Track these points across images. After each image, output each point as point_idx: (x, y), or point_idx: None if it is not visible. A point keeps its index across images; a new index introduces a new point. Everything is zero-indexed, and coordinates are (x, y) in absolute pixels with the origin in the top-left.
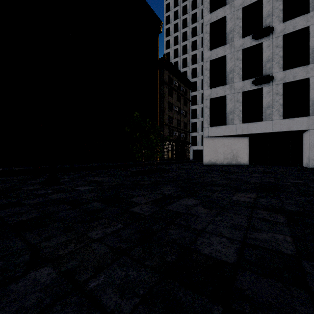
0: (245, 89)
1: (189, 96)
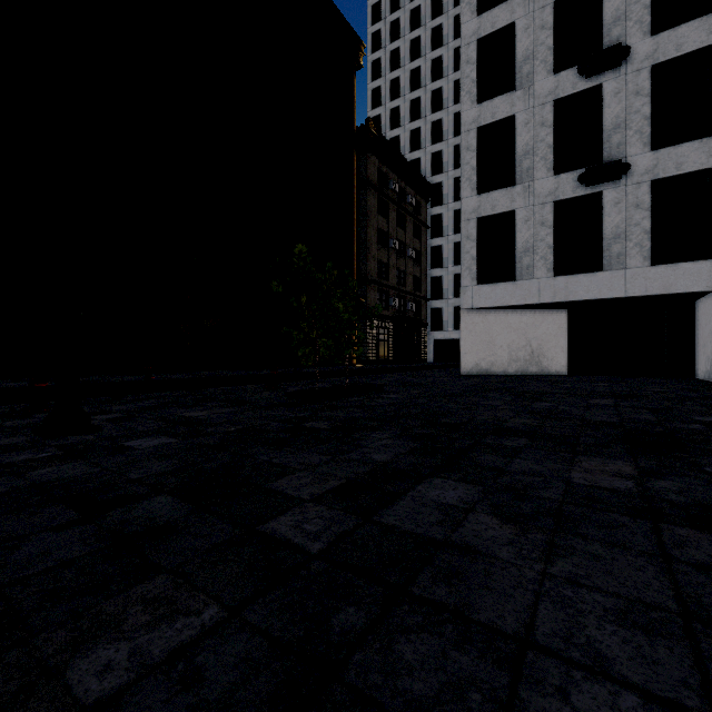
0: (561, 194)
1: (426, 217)
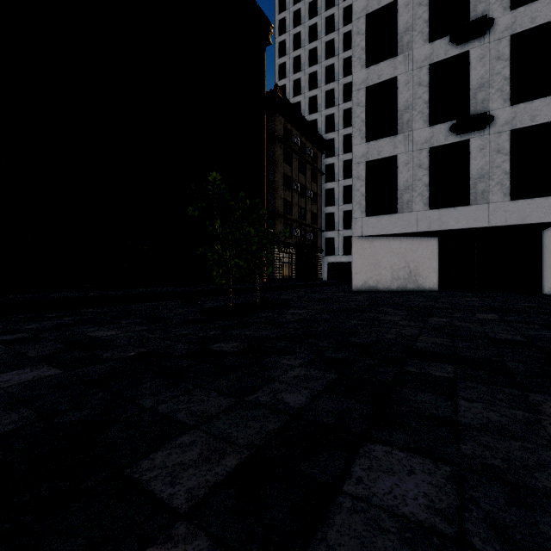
0: (435, 142)
1: (321, 166)
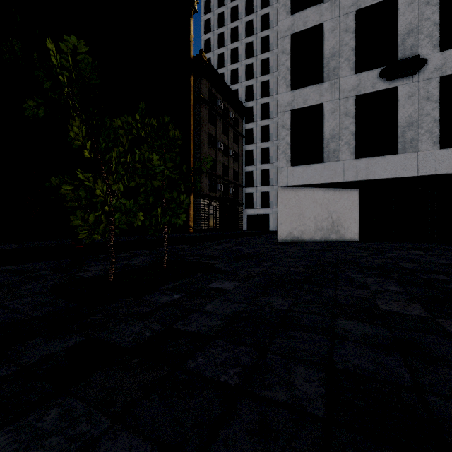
0: (362, 89)
1: (242, 130)
